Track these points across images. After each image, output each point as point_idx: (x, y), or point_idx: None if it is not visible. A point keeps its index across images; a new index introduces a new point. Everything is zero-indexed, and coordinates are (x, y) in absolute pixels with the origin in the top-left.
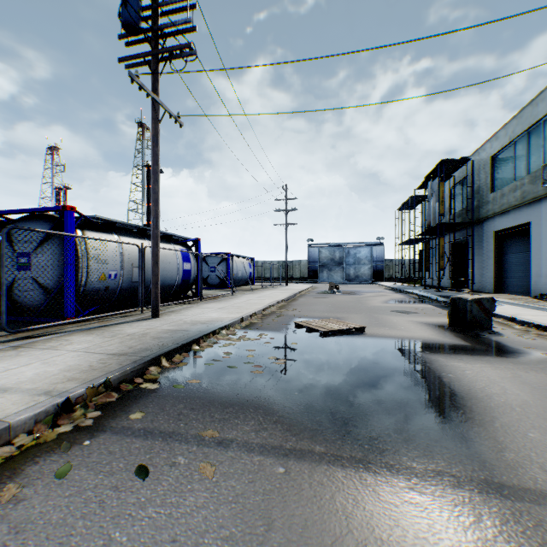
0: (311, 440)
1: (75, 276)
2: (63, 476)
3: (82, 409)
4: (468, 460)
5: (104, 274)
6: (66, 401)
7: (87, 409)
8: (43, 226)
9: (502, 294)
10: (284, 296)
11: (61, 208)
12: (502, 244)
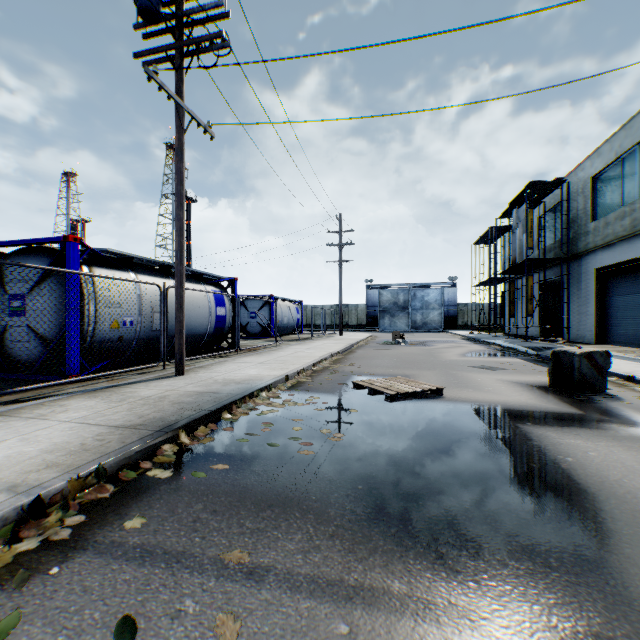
0: (386, 570)
1: (80, 323)
2: (2, 638)
3: (59, 512)
4: (636, 612)
5: (117, 321)
6: (35, 501)
7: (67, 512)
8: (40, 262)
9: (605, 345)
10: (338, 347)
11: (62, 238)
12: (606, 283)
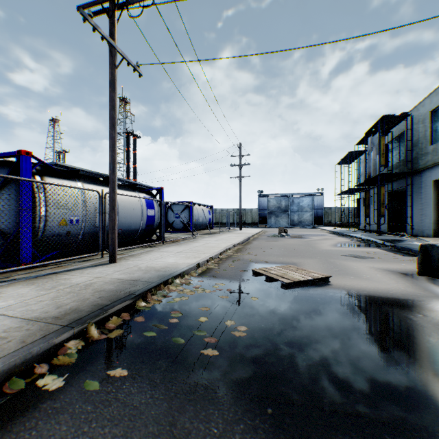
0: None
1: (32, 221)
2: None
3: None
4: None
5: (65, 220)
6: None
7: None
8: (2, 172)
9: None
10: (239, 239)
11: (17, 152)
12: None
